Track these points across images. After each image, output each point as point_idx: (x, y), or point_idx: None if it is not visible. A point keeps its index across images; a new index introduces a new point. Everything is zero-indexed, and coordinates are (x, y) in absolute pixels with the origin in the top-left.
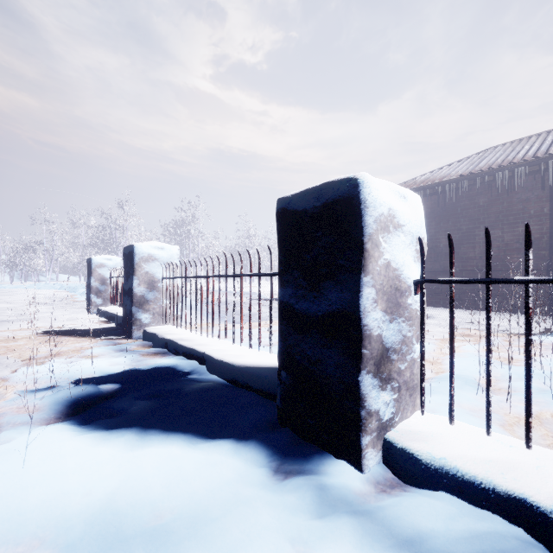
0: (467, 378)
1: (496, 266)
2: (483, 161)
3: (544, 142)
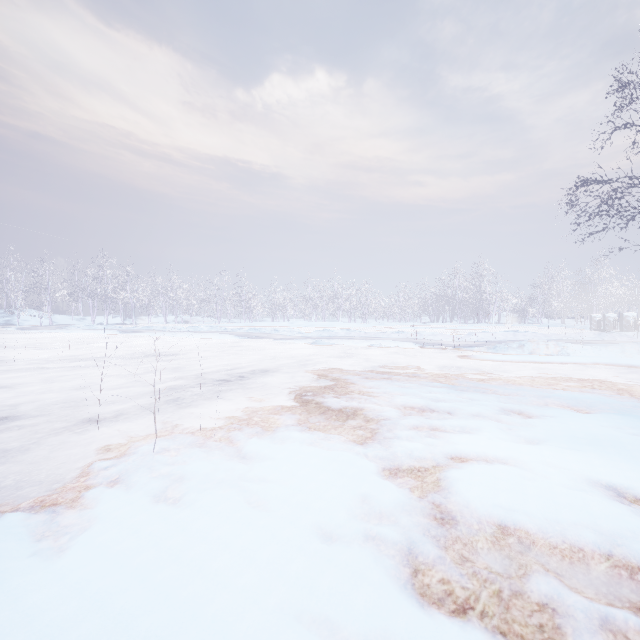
0: None
1: None
2: None
3: None
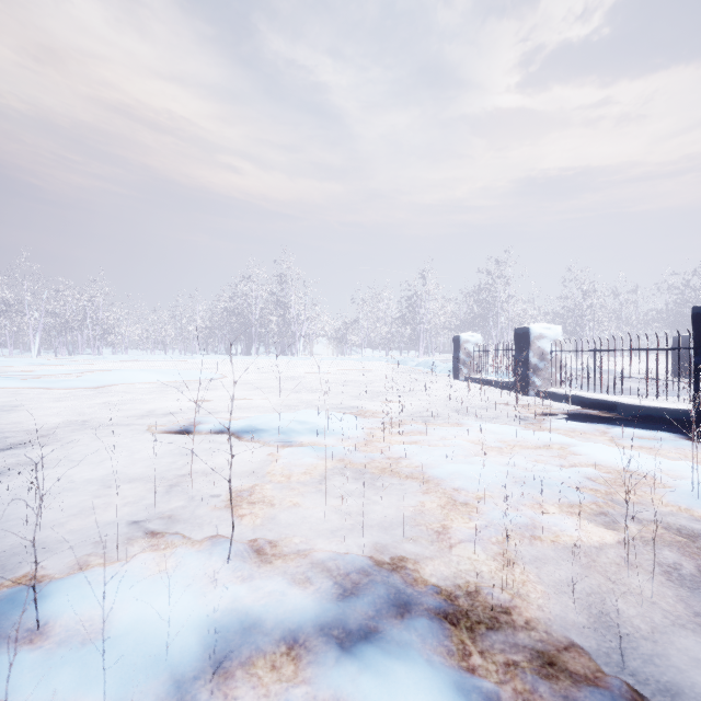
0: None
1: None
2: None
3: None
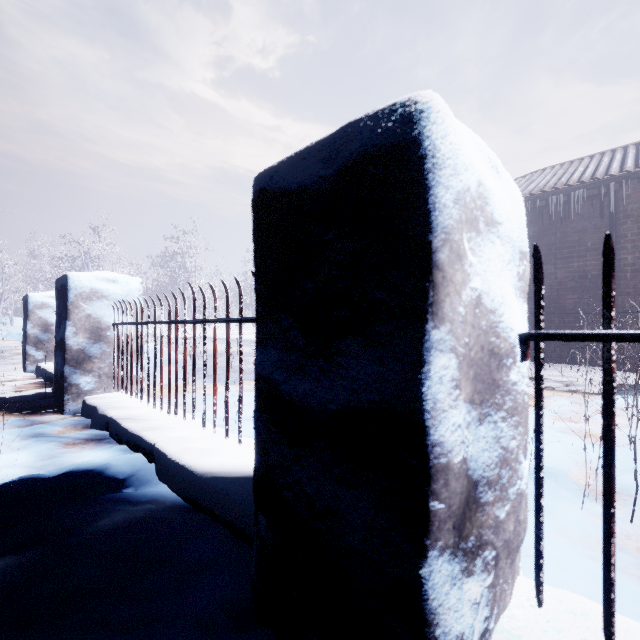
0: (556, 474)
1: (548, 308)
2: (532, 183)
3: (601, 163)
